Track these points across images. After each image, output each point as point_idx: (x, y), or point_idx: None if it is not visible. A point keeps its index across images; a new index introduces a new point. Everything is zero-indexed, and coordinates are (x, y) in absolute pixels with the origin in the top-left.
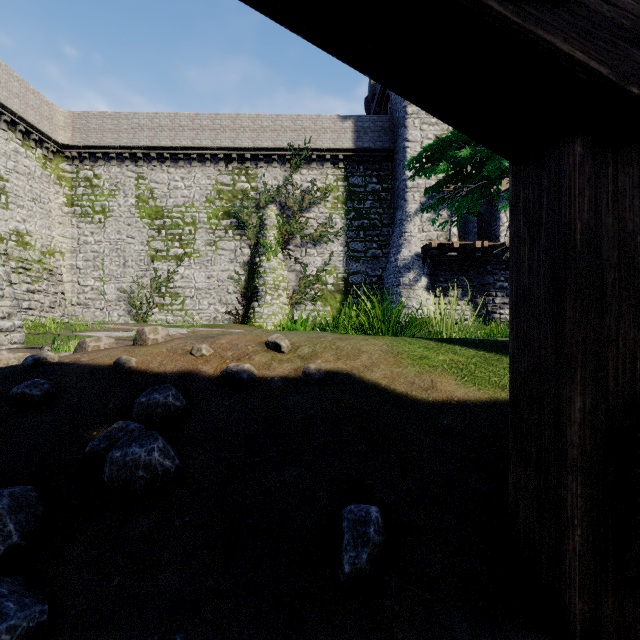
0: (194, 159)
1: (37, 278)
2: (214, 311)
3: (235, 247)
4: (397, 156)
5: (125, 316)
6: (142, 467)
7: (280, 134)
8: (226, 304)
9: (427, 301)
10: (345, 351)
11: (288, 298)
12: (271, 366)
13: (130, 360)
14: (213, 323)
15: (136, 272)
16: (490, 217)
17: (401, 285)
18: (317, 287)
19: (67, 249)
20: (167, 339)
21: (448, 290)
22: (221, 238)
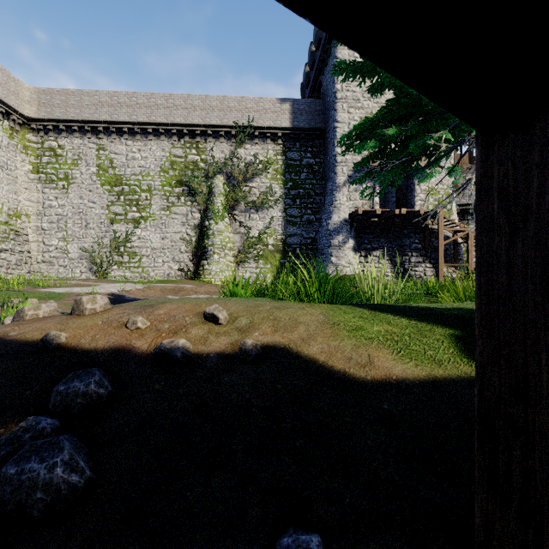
0: (150, 133)
1: (4, 238)
2: (168, 268)
3: (187, 212)
4: (328, 135)
5: (87, 272)
6: (40, 487)
7: (227, 113)
8: (179, 262)
9: (354, 260)
10: (282, 322)
11: (234, 257)
12: (207, 340)
13: (59, 336)
14: (167, 279)
15: (97, 233)
16: (407, 188)
17: (332, 246)
18: (259, 247)
19: (33, 212)
20: (106, 308)
21: (371, 250)
22: (174, 204)
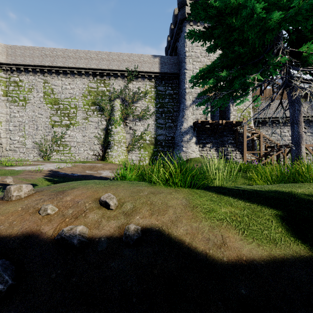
0: (76, 74)
1: None
2: (87, 154)
3: (98, 120)
4: (181, 77)
5: (37, 156)
6: None
7: (122, 63)
8: (93, 150)
9: (196, 149)
10: (157, 206)
11: (126, 147)
12: (100, 224)
13: None
14: (86, 160)
15: (43, 133)
16: (225, 108)
17: (183, 141)
18: (141, 142)
19: (3, 120)
20: (30, 193)
21: (206, 144)
22: (90, 116)
